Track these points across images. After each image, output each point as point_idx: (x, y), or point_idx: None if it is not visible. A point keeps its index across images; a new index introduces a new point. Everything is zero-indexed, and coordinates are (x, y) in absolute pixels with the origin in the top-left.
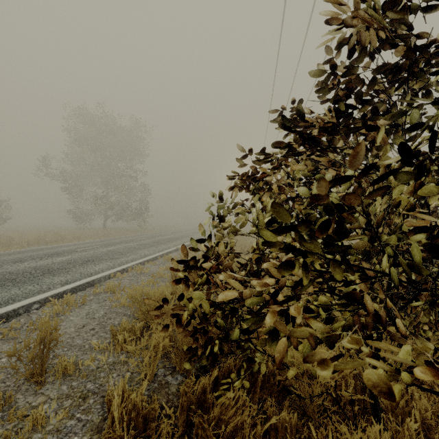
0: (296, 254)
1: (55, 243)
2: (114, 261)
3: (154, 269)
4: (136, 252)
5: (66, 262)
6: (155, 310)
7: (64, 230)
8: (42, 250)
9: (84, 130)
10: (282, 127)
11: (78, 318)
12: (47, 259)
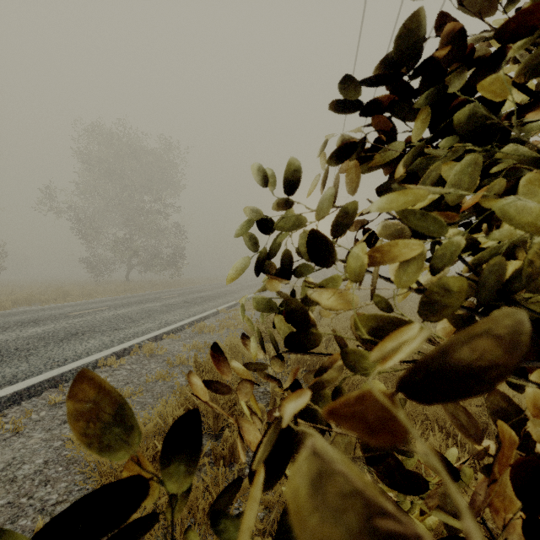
0: None
1: (54, 302)
2: (115, 334)
3: (175, 347)
4: (155, 318)
5: (38, 336)
6: None
7: (76, 283)
8: (21, 315)
9: (99, 154)
10: None
11: None
12: (13, 331)
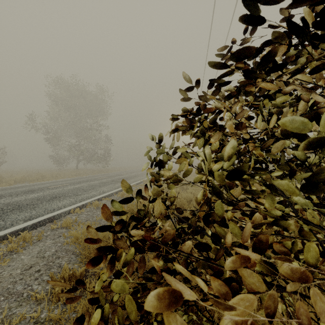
0: (276, 224)
1: (37, 181)
2: (77, 197)
3: (109, 204)
4: (97, 189)
5: (36, 198)
6: (66, 293)
7: (47, 170)
8: (22, 187)
9: (61, 95)
10: (266, 0)
11: (29, 257)
12: (22, 196)
